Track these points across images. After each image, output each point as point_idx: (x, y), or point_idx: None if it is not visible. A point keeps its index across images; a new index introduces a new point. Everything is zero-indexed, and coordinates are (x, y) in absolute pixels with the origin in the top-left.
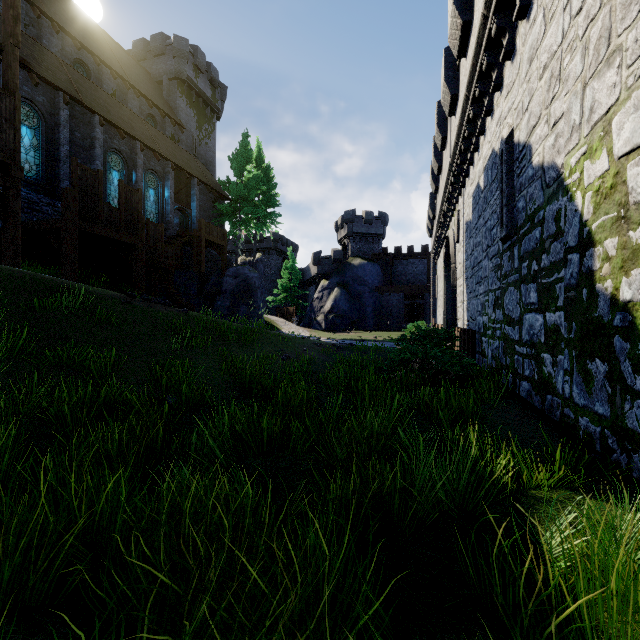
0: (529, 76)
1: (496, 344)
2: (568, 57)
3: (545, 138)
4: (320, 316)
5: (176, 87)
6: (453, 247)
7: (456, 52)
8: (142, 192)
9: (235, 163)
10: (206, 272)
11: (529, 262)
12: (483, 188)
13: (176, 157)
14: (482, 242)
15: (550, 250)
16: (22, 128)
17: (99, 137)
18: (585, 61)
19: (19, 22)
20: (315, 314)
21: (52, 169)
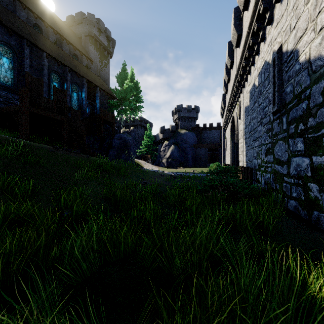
0: (296, 6)
1: (268, 176)
2: None
3: (312, 41)
4: (164, 160)
5: (88, 40)
6: (236, 122)
7: (242, 7)
8: (69, 94)
9: (119, 79)
10: (104, 136)
11: (296, 124)
12: (258, 85)
13: (88, 76)
14: (257, 117)
15: (317, 114)
16: (3, 58)
17: (46, 64)
18: None
19: None
20: (161, 159)
21: (20, 81)
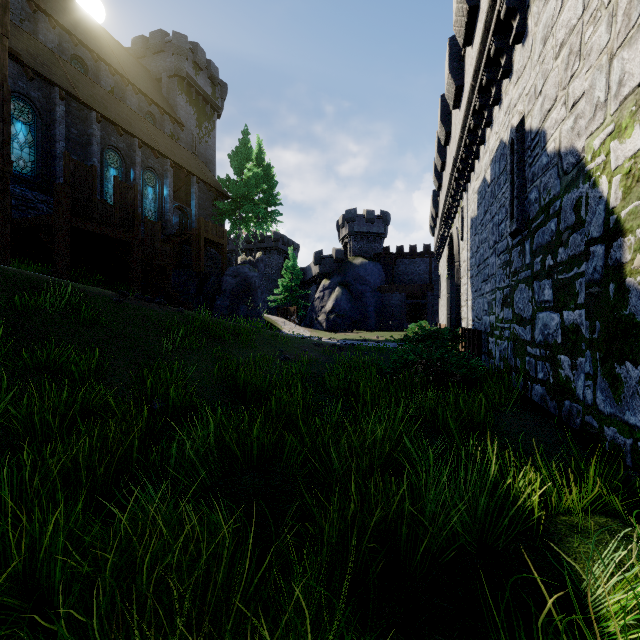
0: (543, 57)
1: (504, 345)
2: (590, 29)
3: (562, 121)
4: (321, 316)
5: (175, 84)
6: (457, 245)
7: (462, 40)
8: (140, 190)
9: (235, 161)
10: (206, 271)
11: (543, 257)
12: (490, 182)
13: (175, 155)
14: (489, 238)
15: (568, 243)
16: (17, 124)
17: (96, 134)
18: (612, 30)
19: (8, 11)
20: (316, 314)
21: (48, 166)
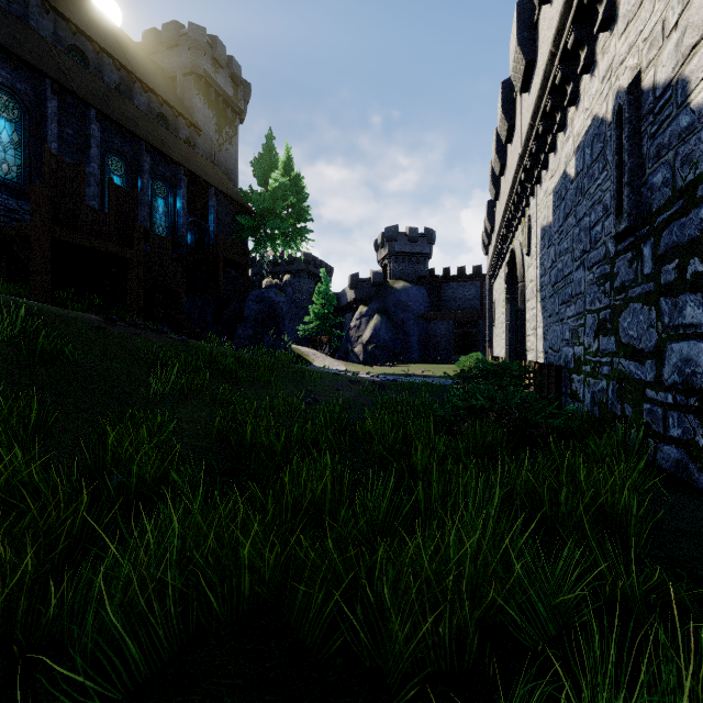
0: None
1: (601, 385)
2: None
3: None
4: (358, 347)
5: (192, 83)
6: (521, 262)
7: None
8: (149, 201)
9: (259, 169)
10: (225, 296)
11: (681, 261)
12: (574, 176)
13: (190, 162)
14: (572, 248)
15: None
16: None
17: (96, 135)
18: None
19: None
20: (352, 345)
21: (37, 171)
